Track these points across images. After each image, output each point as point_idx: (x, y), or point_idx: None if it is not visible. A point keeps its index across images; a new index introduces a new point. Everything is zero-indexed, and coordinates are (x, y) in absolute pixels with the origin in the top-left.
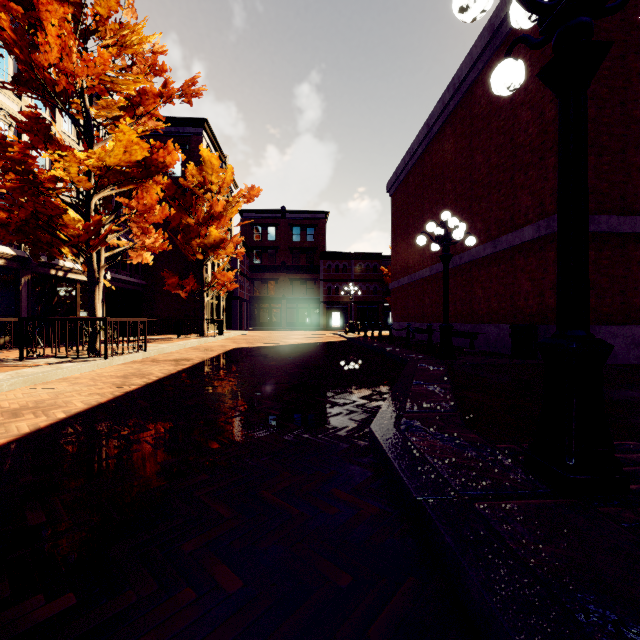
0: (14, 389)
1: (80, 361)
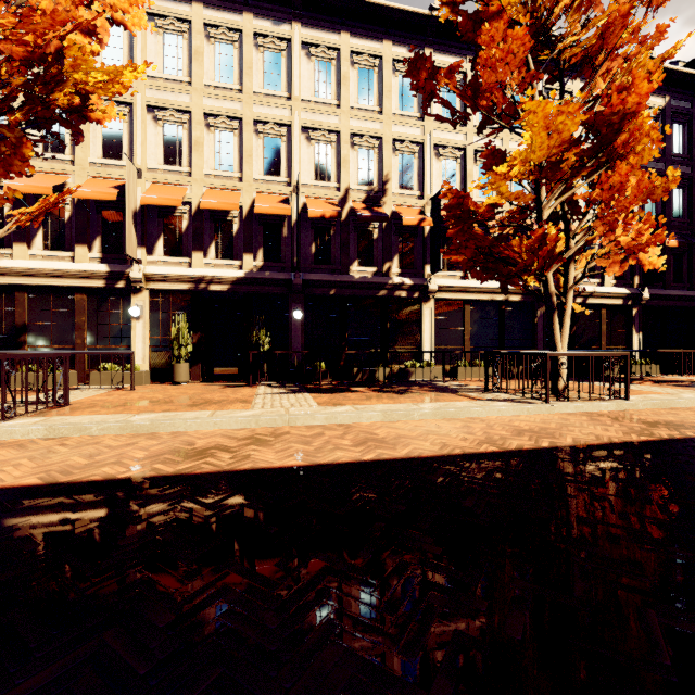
0: (423, 419)
1: (519, 401)
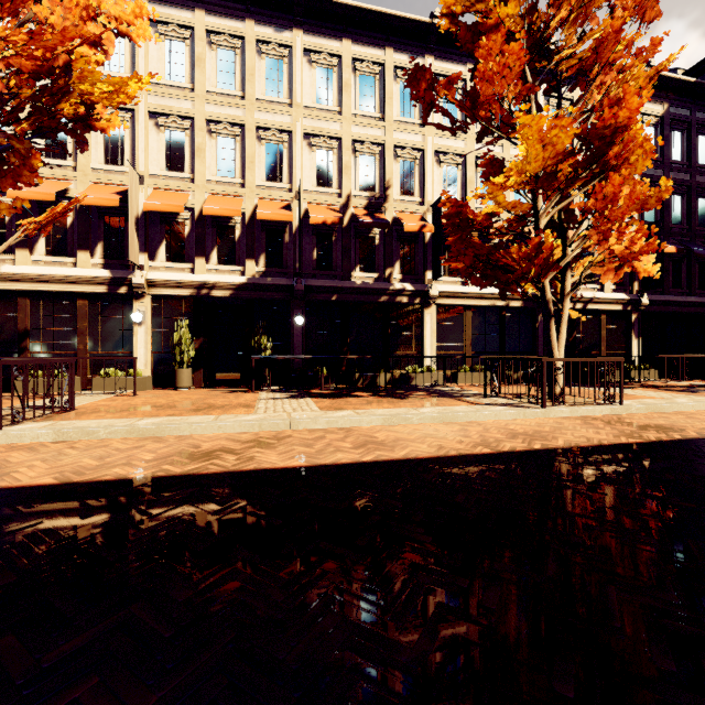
0: (422, 423)
1: (516, 406)
